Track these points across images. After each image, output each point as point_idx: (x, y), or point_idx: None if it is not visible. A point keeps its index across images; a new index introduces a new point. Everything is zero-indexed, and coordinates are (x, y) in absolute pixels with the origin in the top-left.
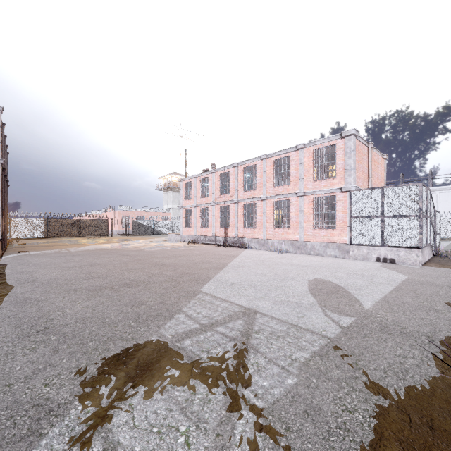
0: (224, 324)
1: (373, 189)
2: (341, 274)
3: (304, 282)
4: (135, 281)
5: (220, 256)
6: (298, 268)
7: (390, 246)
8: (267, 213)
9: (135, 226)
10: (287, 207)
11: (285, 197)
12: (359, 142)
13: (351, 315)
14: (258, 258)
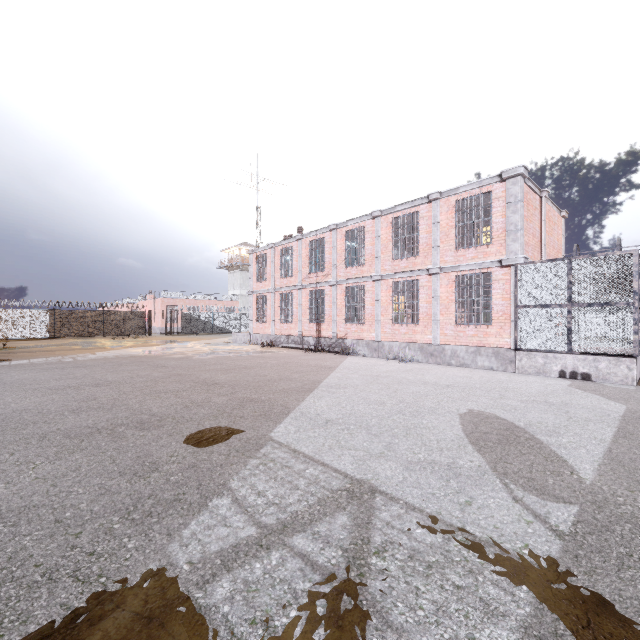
0: (309, 526)
1: (554, 262)
2: (511, 401)
3: (453, 417)
4: (159, 416)
5: (308, 367)
6: (436, 389)
7: (582, 353)
8: (382, 300)
9: (186, 321)
10: (413, 291)
11: (411, 276)
12: (528, 188)
13: (565, 498)
14: (369, 371)
